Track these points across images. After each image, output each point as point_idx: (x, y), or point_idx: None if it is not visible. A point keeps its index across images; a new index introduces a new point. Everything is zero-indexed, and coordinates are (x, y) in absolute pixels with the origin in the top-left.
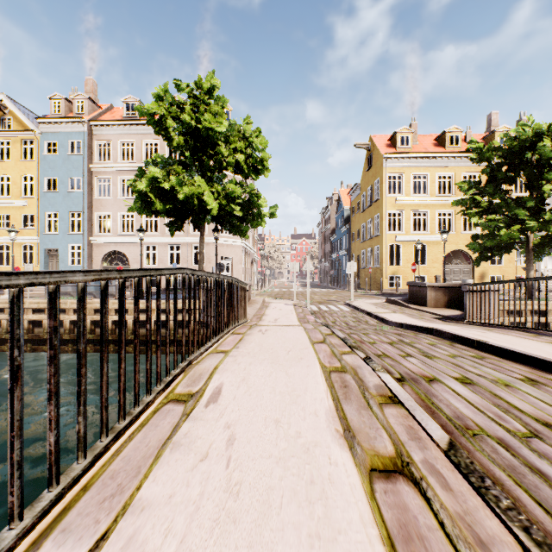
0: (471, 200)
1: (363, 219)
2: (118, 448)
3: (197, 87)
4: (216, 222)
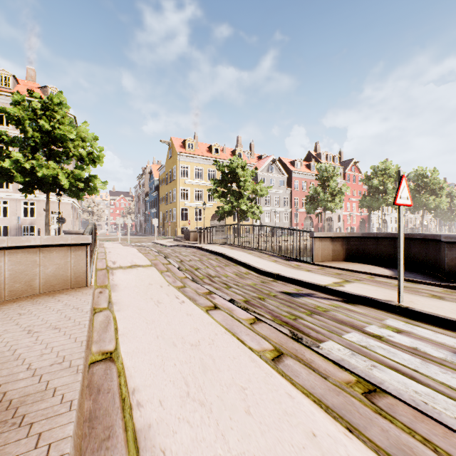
0: (215, 190)
1: (167, 189)
2: (97, 255)
3: (49, 99)
4: (59, 188)
